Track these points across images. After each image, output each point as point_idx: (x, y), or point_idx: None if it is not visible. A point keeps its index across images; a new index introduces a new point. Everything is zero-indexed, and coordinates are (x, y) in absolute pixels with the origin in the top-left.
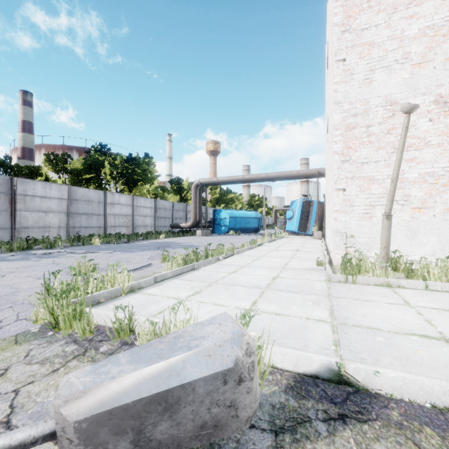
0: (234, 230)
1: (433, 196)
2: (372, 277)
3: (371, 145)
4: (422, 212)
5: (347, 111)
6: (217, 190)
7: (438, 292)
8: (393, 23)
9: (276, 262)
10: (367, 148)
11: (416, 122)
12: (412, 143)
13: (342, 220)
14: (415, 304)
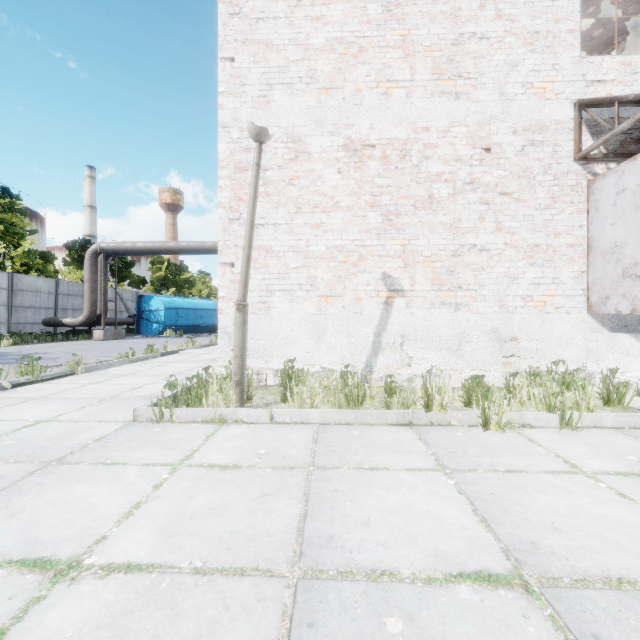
0: (176, 329)
1: (343, 280)
2: (201, 408)
3: (269, 199)
4: (330, 302)
5: (237, 141)
6: (162, 265)
7: (282, 426)
8: (297, 21)
9: (126, 385)
10: (264, 202)
11: (323, 172)
12: (318, 202)
13: (229, 313)
14: (194, 461)
